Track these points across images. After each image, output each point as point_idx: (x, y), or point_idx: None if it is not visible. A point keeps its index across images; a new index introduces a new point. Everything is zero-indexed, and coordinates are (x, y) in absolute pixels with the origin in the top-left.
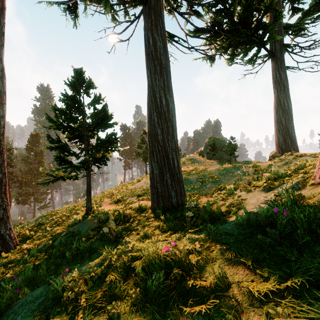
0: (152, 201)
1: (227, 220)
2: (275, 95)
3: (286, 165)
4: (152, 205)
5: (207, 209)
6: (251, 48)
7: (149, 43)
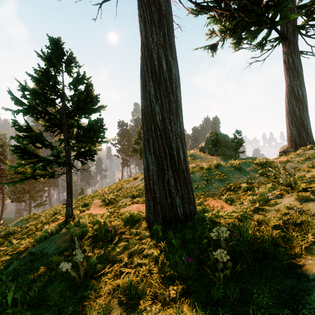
0: (147, 211)
1: (296, 265)
2: (287, 83)
3: (308, 160)
4: (147, 216)
5: (245, 235)
6: (261, 30)
7: None
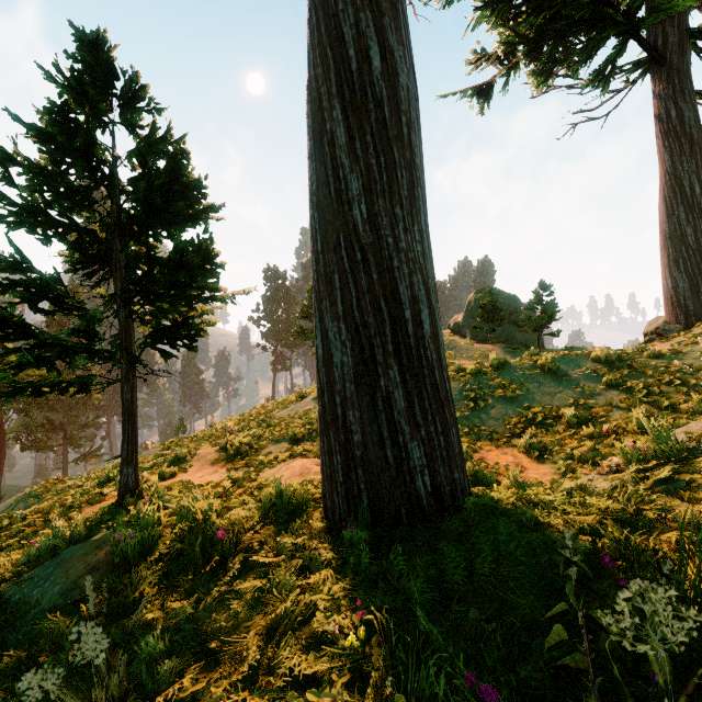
0: (327, 483)
1: None
2: (666, 168)
3: None
4: (327, 499)
5: (694, 593)
6: (602, 40)
7: None
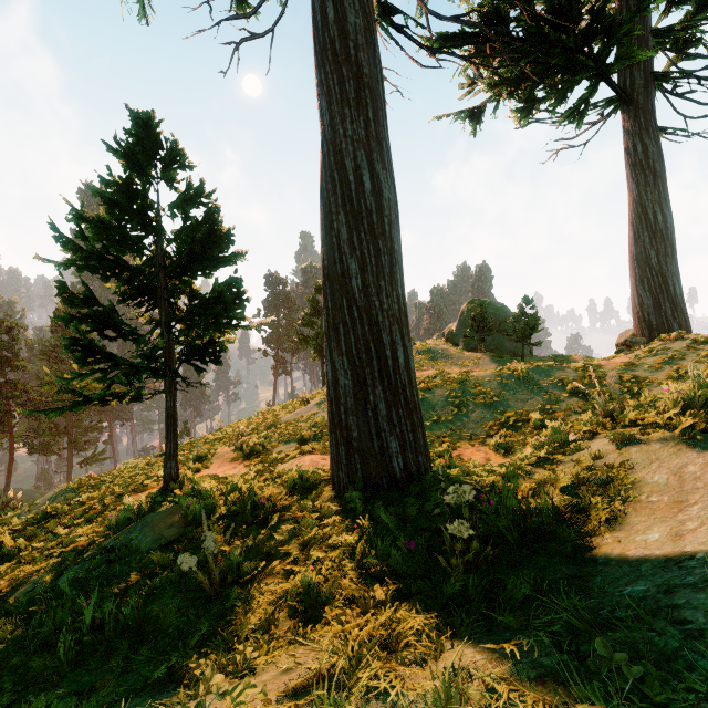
0: (335, 465)
1: (587, 548)
2: (633, 197)
3: (672, 364)
4: (335, 476)
5: (509, 501)
6: (576, 82)
7: (325, 17)
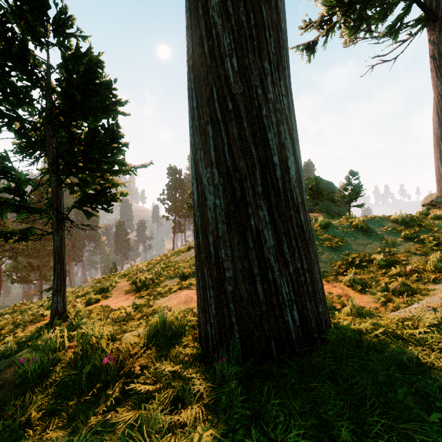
0: (201, 314)
1: None
2: (438, 91)
3: None
4: (201, 329)
5: None
6: (394, 4)
7: None
